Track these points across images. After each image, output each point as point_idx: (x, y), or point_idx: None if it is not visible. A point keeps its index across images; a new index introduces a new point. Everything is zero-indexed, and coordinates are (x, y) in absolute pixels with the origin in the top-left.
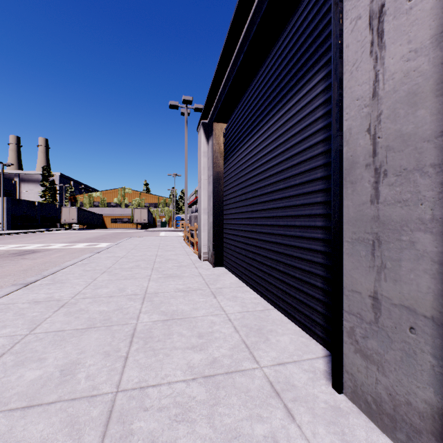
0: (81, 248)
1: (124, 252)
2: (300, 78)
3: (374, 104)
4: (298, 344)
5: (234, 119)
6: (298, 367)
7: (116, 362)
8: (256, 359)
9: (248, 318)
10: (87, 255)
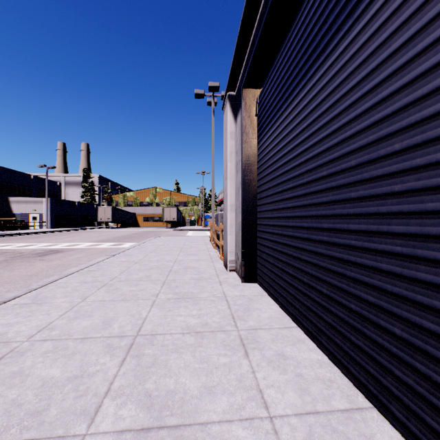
0: (104, 248)
1: (141, 255)
2: None
3: None
4: None
5: (274, 72)
6: None
7: None
8: None
9: None
10: (100, 259)
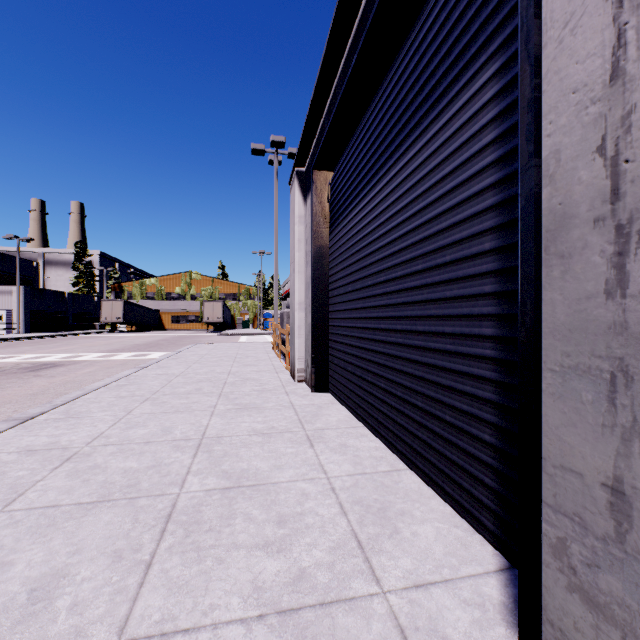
0: (123, 359)
1: (182, 367)
2: (452, 81)
3: (616, 93)
4: (450, 542)
5: (345, 163)
6: (452, 595)
7: (130, 574)
8: (375, 574)
9: (363, 486)
10: (127, 372)
